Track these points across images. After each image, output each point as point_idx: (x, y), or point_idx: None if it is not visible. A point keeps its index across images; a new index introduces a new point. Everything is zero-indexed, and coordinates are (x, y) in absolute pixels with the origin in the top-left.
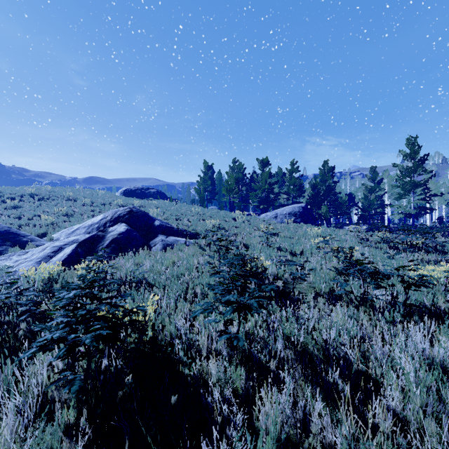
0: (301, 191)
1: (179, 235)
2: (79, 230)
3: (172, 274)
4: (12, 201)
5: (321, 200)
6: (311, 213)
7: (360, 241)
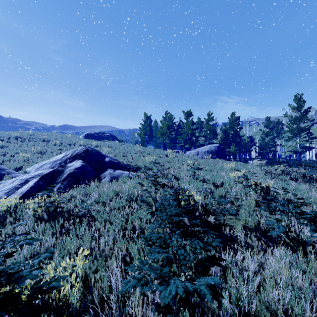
0: (215, 134)
1: (124, 169)
2: (45, 165)
3: (114, 206)
4: (0, 142)
5: (230, 141)
6: (223, 151)
7: (266, 174)
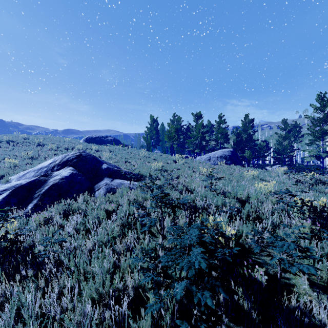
0: (227, 138)
1: (125, 177)
2: (29, 173)
3: (101, 239)
4: None
5: (244, 145)
6: (237, 156)
7: (298, 184)
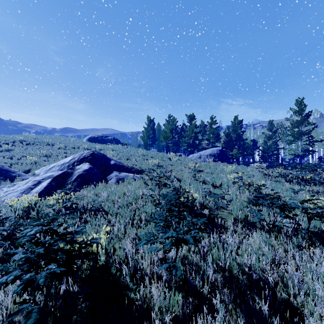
0: (218, 138)
1: (128, 171)
2: (54, 168)
3: (122, 203)
4: (6, 146)
5: (233, 144)
6: (225, 154)
7: (263, 176)
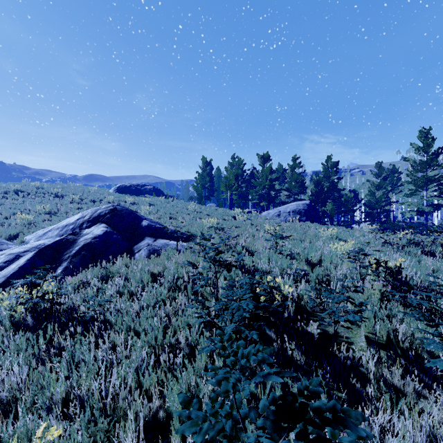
0: (303, 187)
1: (170, 237)
2: (51, 232)
3: (148, 301)
4: None
5: (325, 197)
6: (316, 211)
7: (385, 245)
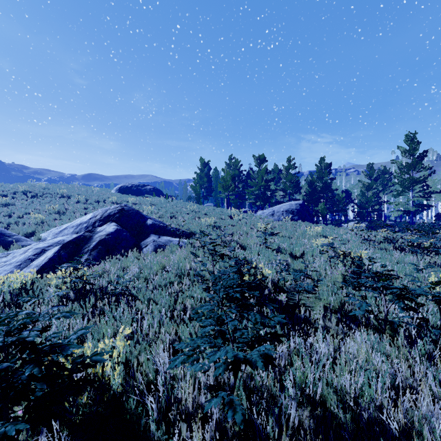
0: (297, 187)
1: (172, 234)
2: (67, 230)
3: (160, 283)
4: (3, 199)
5: (318, 197)
6: (308, 210)
7: (363, 241)
